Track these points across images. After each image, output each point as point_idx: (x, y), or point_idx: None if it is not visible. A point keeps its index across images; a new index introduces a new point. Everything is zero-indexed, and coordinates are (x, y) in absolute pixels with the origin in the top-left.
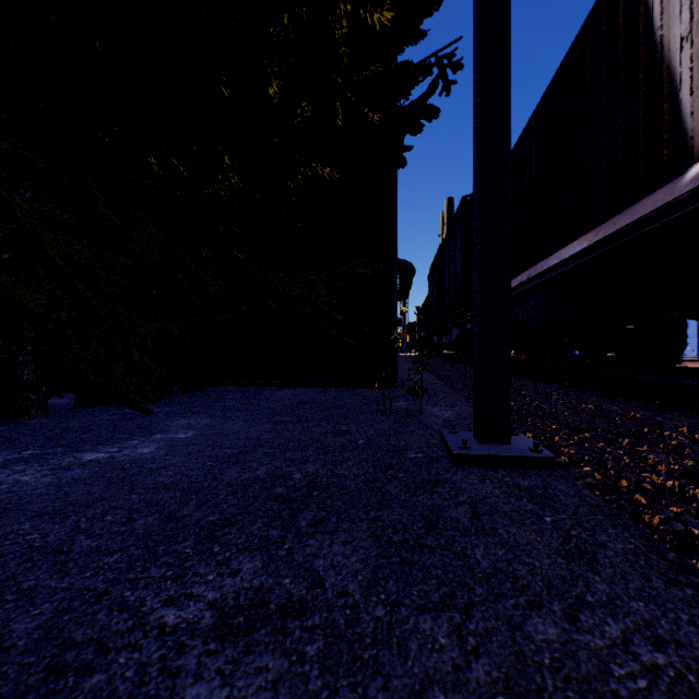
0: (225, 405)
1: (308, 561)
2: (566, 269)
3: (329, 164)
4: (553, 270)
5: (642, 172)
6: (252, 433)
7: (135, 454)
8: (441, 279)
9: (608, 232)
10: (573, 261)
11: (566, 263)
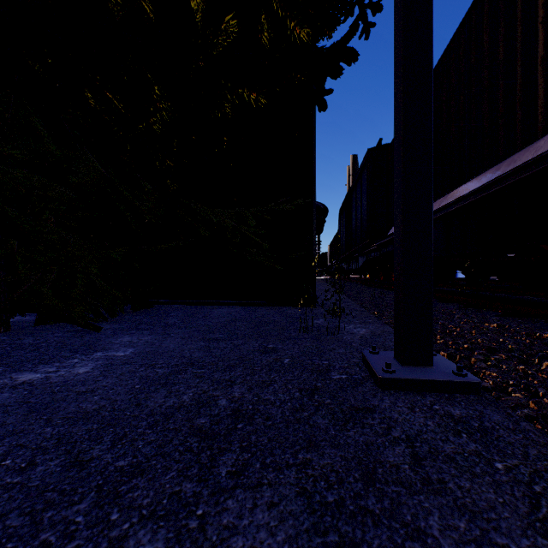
0: (167, 322)
1: (223, 541)
2: (466, 203)
3: (255, 89)
4: (452, 205)
5: (542, 112)
6: (186, 350)
7: (70, 375)
8: (349, 217)
9: (509, 168)
10: (473, 196)
11: (465, 198)
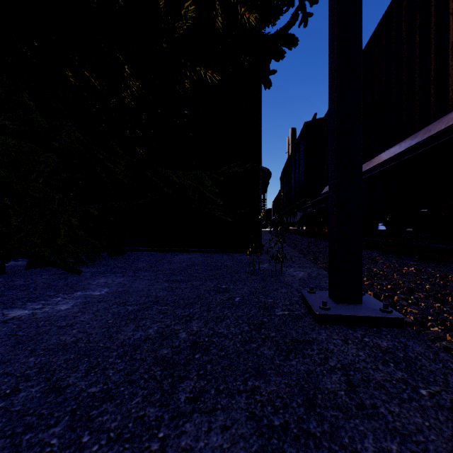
0: (137, 267)
1: None
2: (387, 166)
3: (210, 66)
4: (376, 168)
5: (452, 89)
6: (152, 290)
7: (53, 311)
8: (289, 179)
9: (425, 136)
10: (394, 160)
11: (387, 162)
